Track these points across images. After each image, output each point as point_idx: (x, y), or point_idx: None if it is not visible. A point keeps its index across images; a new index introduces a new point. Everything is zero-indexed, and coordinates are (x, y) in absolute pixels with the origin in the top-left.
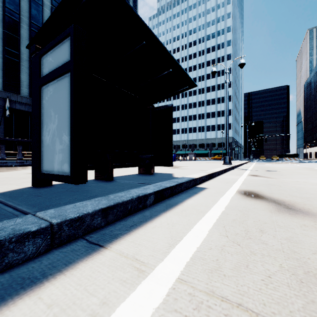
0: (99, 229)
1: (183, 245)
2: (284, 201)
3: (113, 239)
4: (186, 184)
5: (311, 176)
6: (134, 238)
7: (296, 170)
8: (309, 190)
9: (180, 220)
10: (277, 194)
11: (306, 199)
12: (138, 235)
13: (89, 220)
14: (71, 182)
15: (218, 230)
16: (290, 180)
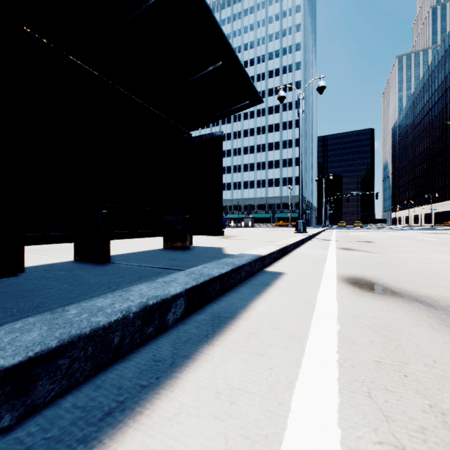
0: None
1: None
2: (435, 299)
3: None
4: (249, 268)
5: (425, 248)
6: None
7: (398, 240)
8: (449, 273)
9: (249, 372)
10: (407, 283)
11: None
12: None
13: None
14: None
15: (362, 415)
16: (402, 255)
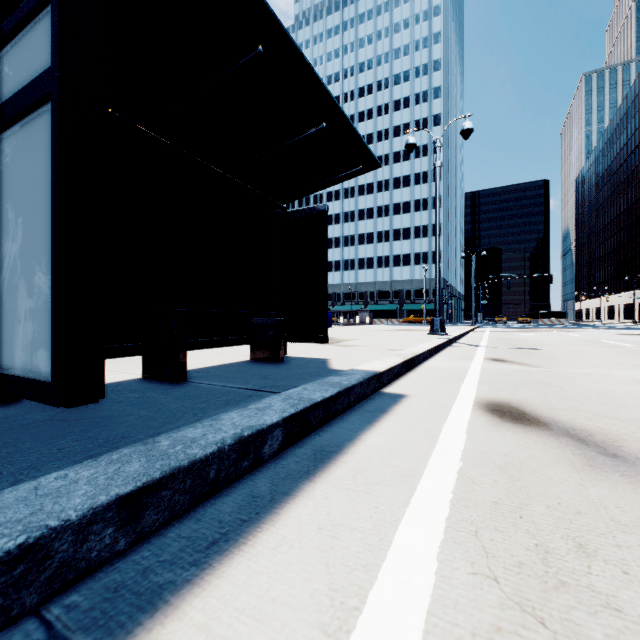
0: (109, 564)
1: (369, 639)
2: (590, 433)
3: (140, 619)
4: (361, 390)
5: (610, 360)
6: (212, 606)
7: (575, 347)
8: (627, 398)
9: (353, 509)
10: (564, 410)
11: (634, 426)
12: (228, 589)
13: (68, 545)
14: (52, 402)
15: (463, 551)
16: (573, 370)
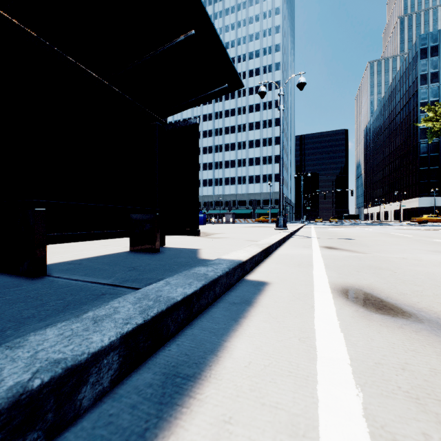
0: None
1: None
2: None
3: None
4: (227, 280)
5: (408, 246)
6: None
7: (377, 237)
8: None
9: None
10: (415, 296)
11: None
12: None
13: None
14: None
15: None
16: (390, 255)
